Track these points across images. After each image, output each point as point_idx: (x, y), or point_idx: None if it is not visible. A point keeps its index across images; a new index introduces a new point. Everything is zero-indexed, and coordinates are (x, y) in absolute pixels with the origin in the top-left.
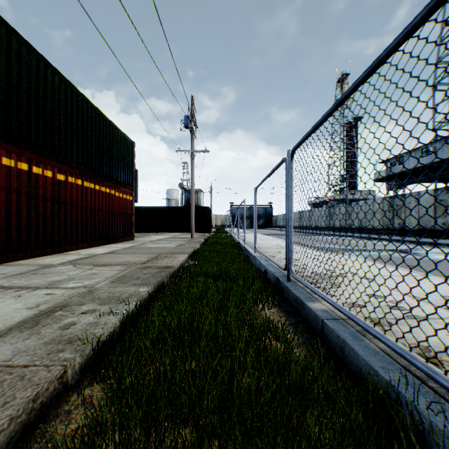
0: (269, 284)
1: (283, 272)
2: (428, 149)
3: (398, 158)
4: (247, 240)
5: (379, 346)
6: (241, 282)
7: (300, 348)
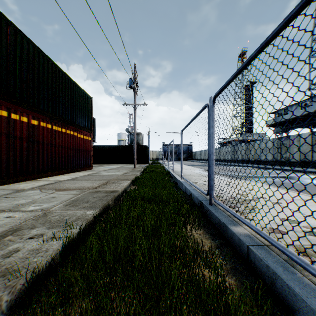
0: (194, 206)
1: (204, 196)
2: (306, 103)
3: (284, 110)
4: (175, 170)
5: (313, 281)
6: (172, 205)
7: (229, 275)
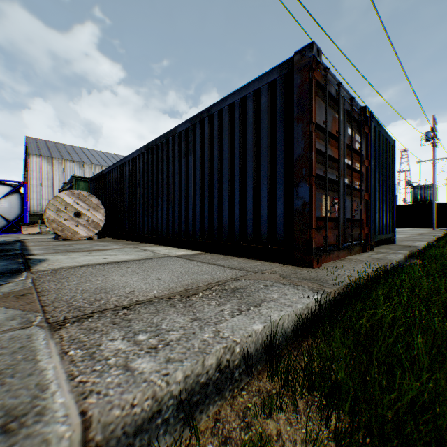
0: None
1: None
2: None
3: None
4: None
5: None
6: None
7: None
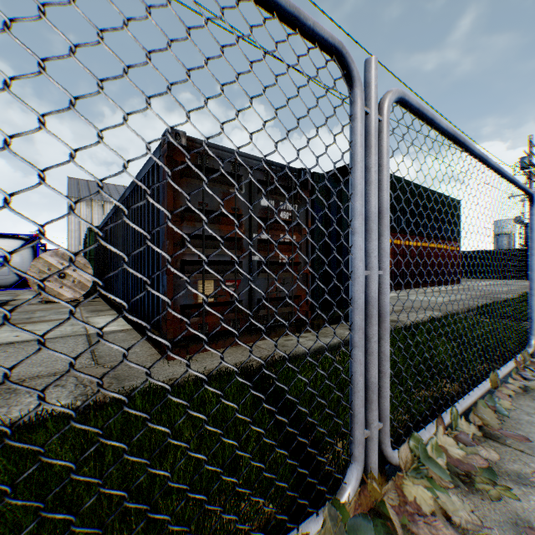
0: None
1: None
2: None
3: None
4: None
5: None
6: None
7: None
